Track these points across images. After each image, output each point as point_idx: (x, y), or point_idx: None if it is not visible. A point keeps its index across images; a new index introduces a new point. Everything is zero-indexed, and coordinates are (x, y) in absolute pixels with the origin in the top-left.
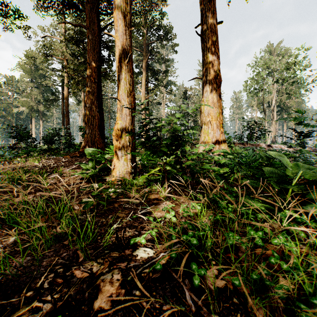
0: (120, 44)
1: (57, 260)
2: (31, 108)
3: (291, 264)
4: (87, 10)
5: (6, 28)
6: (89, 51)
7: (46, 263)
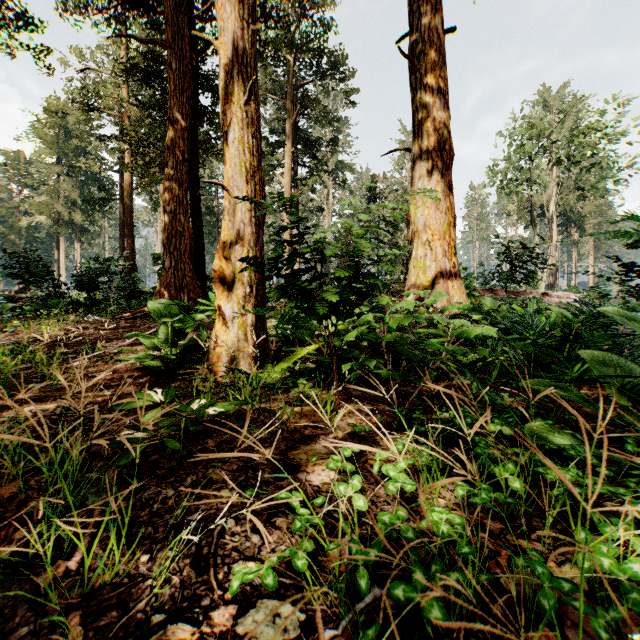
0: (230, 61)
1: None
2: (58, 217)
3: None
4: (168, 6)
5: None
6: (172, 94)
7: None
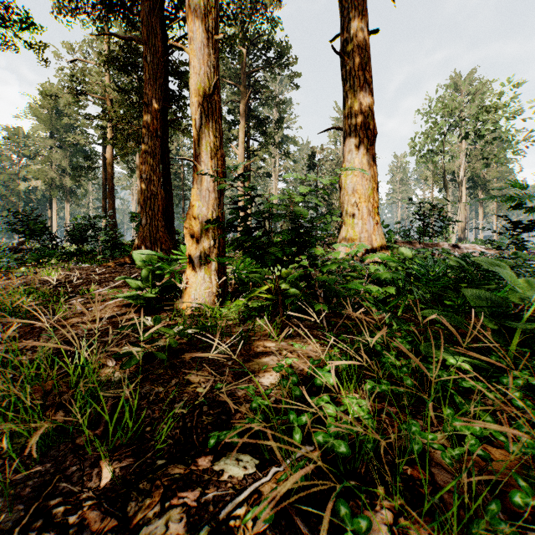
0: (198, 64)
1: (56, 483)
2: (51, 182)
3: None
4: (144, 11)
5: (4, 45)
6: (148, 82)
7: (32, 490)
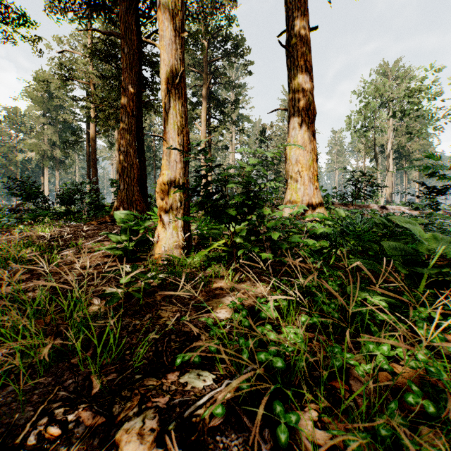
0: (167, 57)
1: (57, 392)
2: (44, 153)
3: (450, 414)
4: (122, 11)
5: (5, 39)
6: (125, 70)
7: (39, 397)
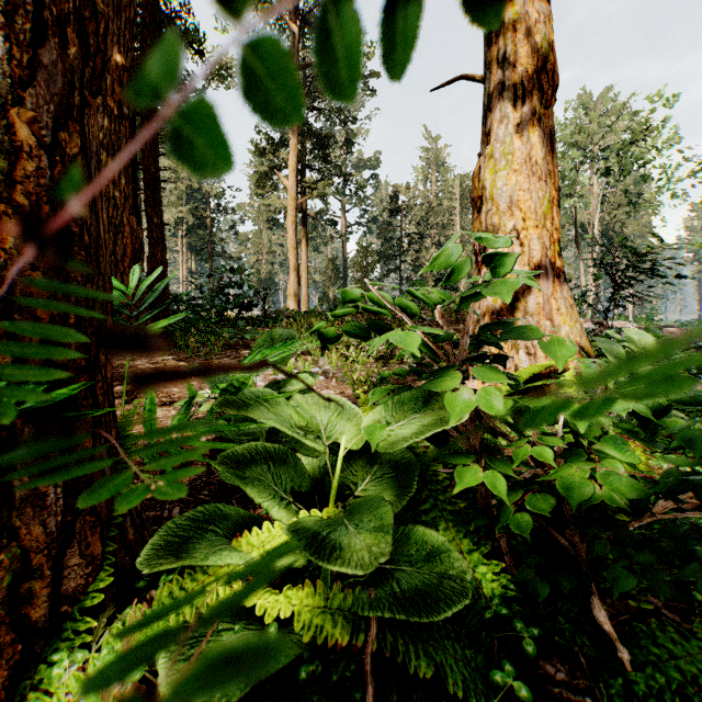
0: None
1: None
2: None
3: None
4: None
5: None
6: None
7: None
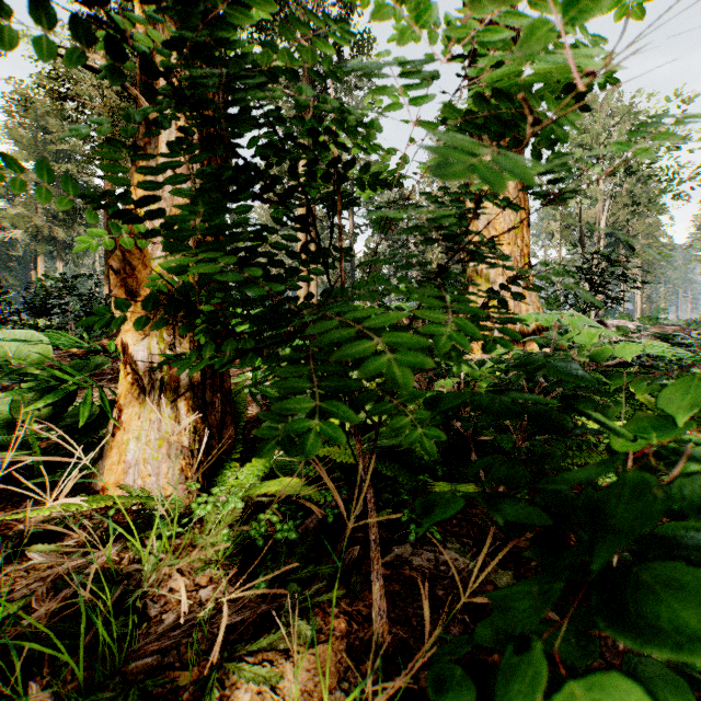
0: None
1: None
2: (37, 232)
3: None
4: None
5: None
6: None
7: None
